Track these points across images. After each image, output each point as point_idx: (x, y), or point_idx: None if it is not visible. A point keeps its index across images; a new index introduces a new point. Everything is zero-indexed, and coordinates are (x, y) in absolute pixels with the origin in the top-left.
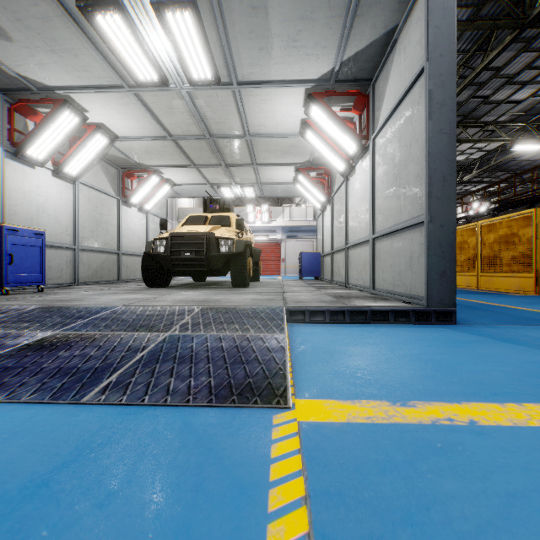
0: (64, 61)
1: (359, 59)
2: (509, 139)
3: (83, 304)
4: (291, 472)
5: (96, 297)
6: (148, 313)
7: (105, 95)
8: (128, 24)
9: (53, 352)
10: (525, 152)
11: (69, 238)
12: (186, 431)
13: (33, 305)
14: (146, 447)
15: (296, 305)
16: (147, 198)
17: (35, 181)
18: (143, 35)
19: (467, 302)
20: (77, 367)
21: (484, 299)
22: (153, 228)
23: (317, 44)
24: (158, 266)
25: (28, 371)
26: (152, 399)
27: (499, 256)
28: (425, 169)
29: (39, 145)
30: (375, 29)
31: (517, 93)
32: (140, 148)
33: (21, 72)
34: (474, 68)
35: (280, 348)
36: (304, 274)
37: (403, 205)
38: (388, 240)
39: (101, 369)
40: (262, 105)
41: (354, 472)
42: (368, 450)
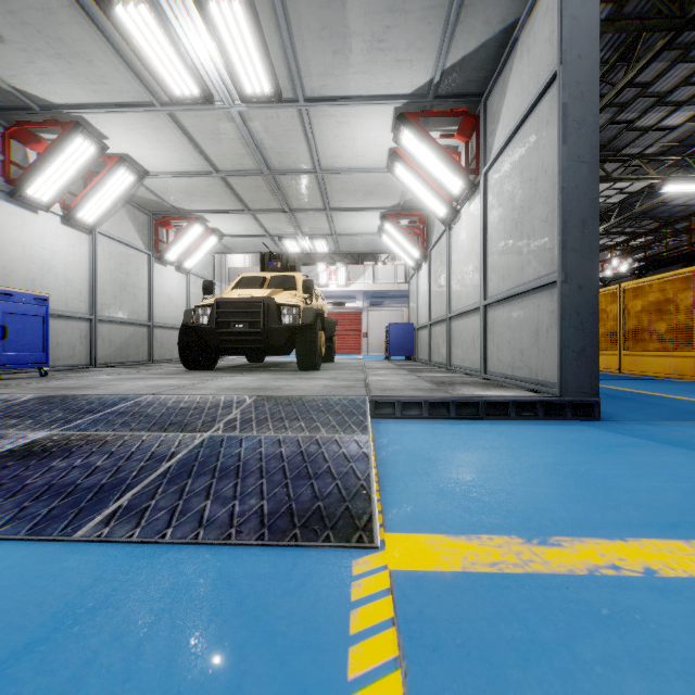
0: (74, 69)
1: (466, 66)
2: (658, 177)
3: (97, 392)
4: (381, 660)
5: (116, 383)
6: (182, 405)
7: (130, 116)
8: (158, 17)
9: (45, 461)
10: (679, 194)
11: (84, 305)
12: (223, 587)
13: (29, 394)
14: (160, 615)
15: (383, 395)
16: (187, 254)
17: (38, 230)
18: (179, 34)
19: (608, 390)
20: (75, 484)
21: (631, 385)
22: (195, 292)
23: (411, 46)
24: (200, 342)
25: (4, 490)
26: (176, 534)
27: (648, 328)
28: (558, 210)
29: (43, 182)
30: (489, 26)
31: (670, 117)
32: (177, 187)
33: (18, 85)
34: (615, 84)
35: (362, 456)
36: (392, 353)
37: (526, 260)
38: (505, 308)
39: (109, 488)
40: (338, 129)
41: (480, 662)
42: (498, 620)
